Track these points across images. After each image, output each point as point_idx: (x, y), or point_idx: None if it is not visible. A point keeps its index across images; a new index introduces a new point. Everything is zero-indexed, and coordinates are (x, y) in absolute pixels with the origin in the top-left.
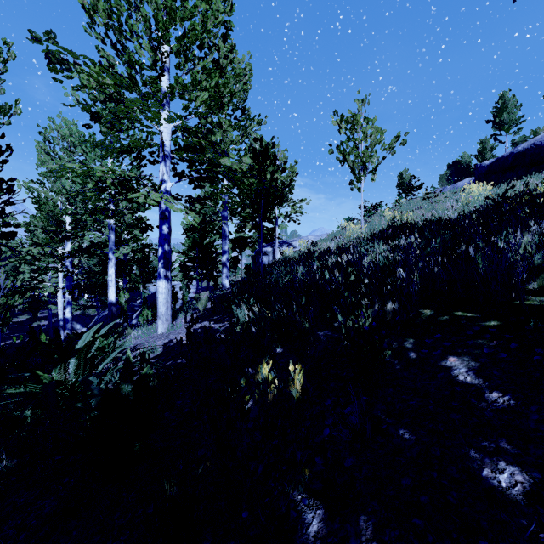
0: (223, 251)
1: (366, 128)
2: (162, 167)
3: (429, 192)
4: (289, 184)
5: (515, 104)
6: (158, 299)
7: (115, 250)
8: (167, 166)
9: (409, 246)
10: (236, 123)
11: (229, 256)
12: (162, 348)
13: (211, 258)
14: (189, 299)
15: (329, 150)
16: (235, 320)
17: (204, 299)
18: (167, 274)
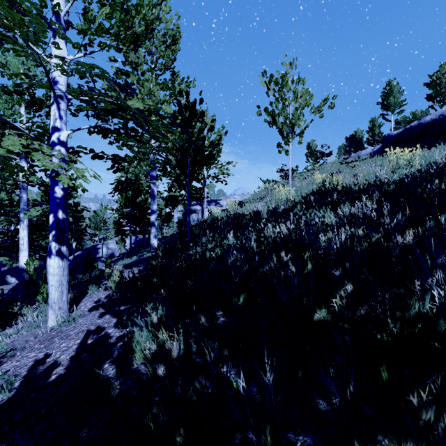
0: (151, 210)
1: (297, 88)
2: (54, 111)
3: (347, 157)
4: (217, 143)
5: (399, 90)
6: (49, 282)
7: (25, 211)
8: (60, 109)
9: (369, 217)
10: (164, 83)
11: (163, 211)
12: (21, 382)
13: (143, 215)
14: (125, 251)
15: (257, 112)
16: (132, 345)
17: (115, 275)
18: (60, 248)
